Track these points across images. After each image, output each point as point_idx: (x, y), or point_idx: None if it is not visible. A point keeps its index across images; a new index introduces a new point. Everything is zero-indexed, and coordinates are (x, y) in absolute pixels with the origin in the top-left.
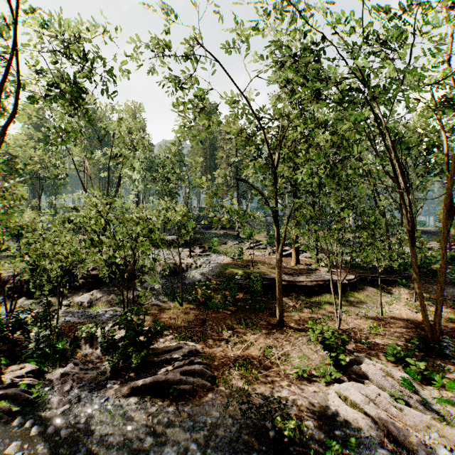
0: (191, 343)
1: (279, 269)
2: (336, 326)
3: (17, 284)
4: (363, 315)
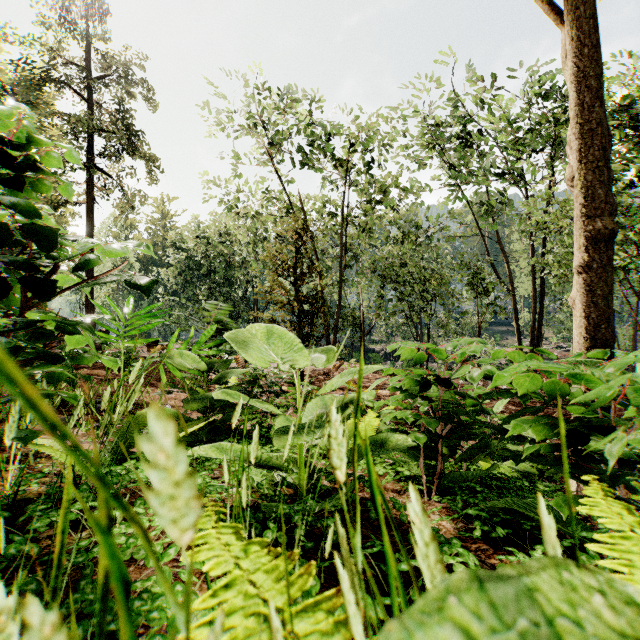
0: None
1: None
2: None
3: (384, 354)
4: None
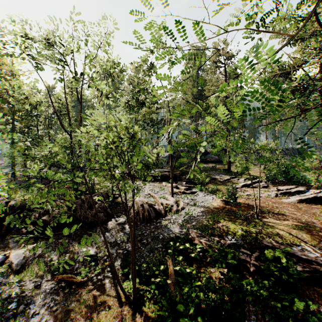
0: None
1: None
2: None
3: None
4: None
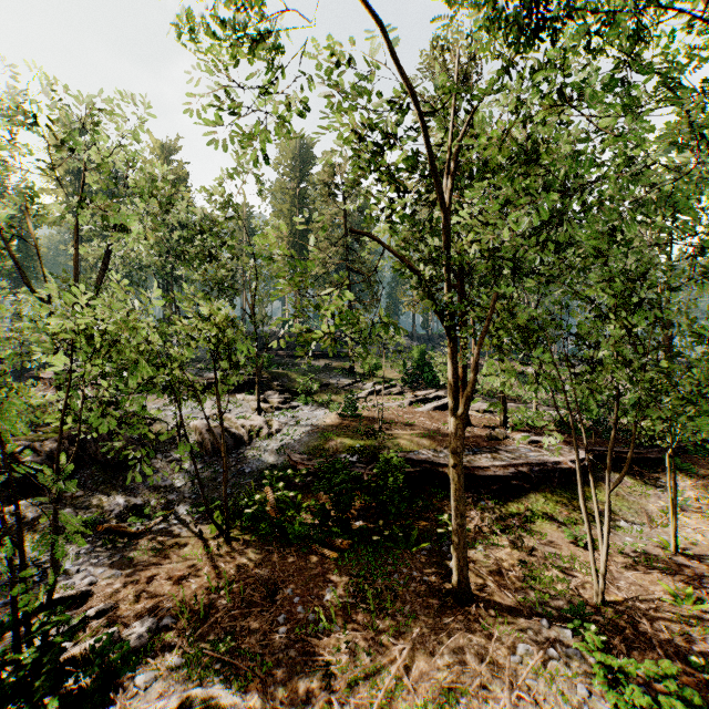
0: (224, 691)
1: (457, 458)
2: (596, 597)
3: None
4: (634, 550)
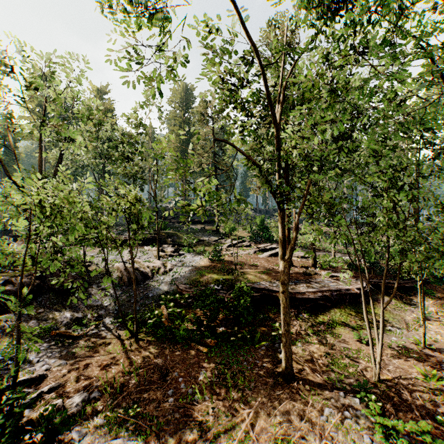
0: (131, 442)
1: (285, 287)
2: (374, 376)
3: None
4: (397, 346)
